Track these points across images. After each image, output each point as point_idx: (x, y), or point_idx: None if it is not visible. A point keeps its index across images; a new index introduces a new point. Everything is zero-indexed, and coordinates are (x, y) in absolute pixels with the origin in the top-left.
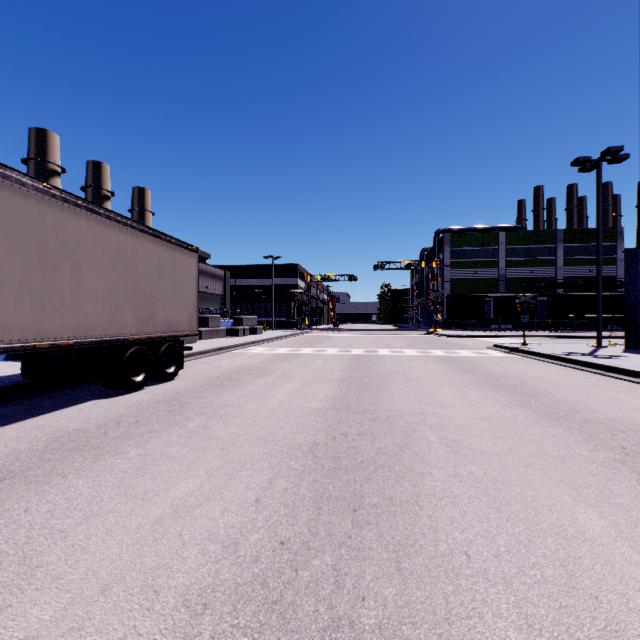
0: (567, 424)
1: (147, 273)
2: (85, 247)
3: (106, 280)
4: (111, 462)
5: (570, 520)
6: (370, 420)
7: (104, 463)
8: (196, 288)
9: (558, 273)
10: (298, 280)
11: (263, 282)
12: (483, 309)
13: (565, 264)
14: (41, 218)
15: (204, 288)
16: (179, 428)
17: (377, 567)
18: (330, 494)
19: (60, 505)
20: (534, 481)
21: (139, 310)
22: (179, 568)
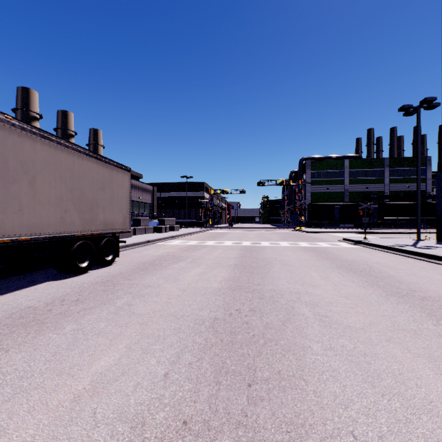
0: (410, 301)
1: (90, 186)
2: (40, 165)
3: (57, 190)
4: (49, 337)
5: (437, 395)
6: (258, 298)
7: (43, 338)
8: (129, 197)
9: (385, 188)
10: (204, 193)
11: (180, 194)
12: (333, 213)
13: (390, 182)
14: (2, 141)
15: (138, 198)
16: (109, 305)
17: None
18: (228, 368)
19: None
20: (397, 354)
21: (84, 213)
22: None
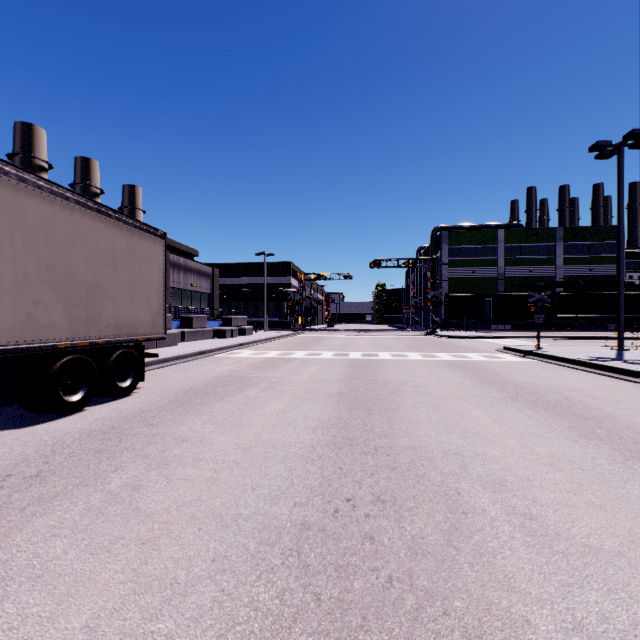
0: None
1: (88, 259)
2: None
3: (18, 265)
4: None
5: None
6: (387, 468)
7: None
8: (163, 281)
9: (558, 272)
10: (291, 279)
11: (255, 281)
12: (482, 309)
13: (565, 263)
14: None
15: (189, 286)
16: (93, 489)
17: None
18: None
19: None
20: None
21: (75, 307)
22: None
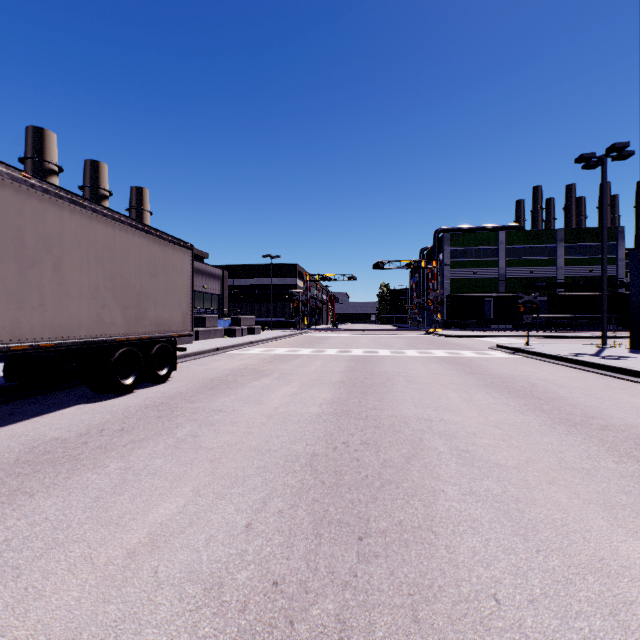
0: (585, 431)
1: (137, 270)
2: (68, 242)
3: (92, 277)
4: (87, 478)
5: (610, 551)
6: (373, 427)
7: (79, 479)
8: (190, 286)
9: (558, 273)
10: (297, 280)
11: (261, 282)
12: (483, 309)
13: (565, 264)
14: (18, 209)
15: (201, 287)
16: (167, 437)
17: (389, 618)
18: (331, 517)
19: (20, 533)
20: (561, 500)
21: (128, 309)
22: (149, 620)
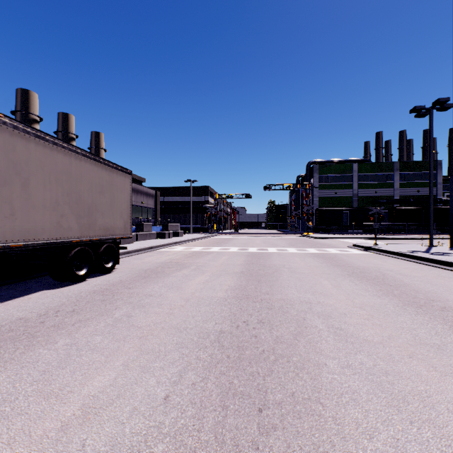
0: (430, 312)
1: (89, 189)
2: (34, 166)
3: (53, 194)
4: (39, 353)
5: None
6: (267, 308)
7: (32, 354)
8: (130, 202)
9: (395, 193)
10: (209, 198)
11: (184, 199)
12: (342, 218)
13: (400, 186)
14: None
15: (140, 203)
16: (107, 317)
17: None
18: (235, 390)
19: None
20: (422, 373)
21: (82, 218)
22: None
